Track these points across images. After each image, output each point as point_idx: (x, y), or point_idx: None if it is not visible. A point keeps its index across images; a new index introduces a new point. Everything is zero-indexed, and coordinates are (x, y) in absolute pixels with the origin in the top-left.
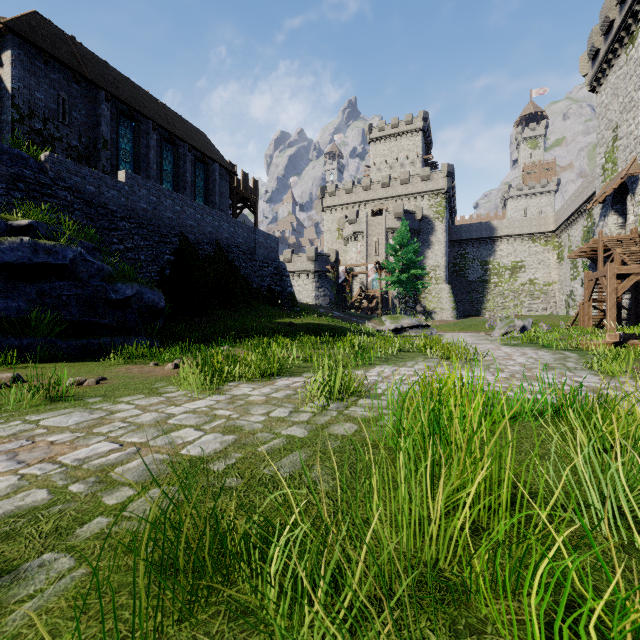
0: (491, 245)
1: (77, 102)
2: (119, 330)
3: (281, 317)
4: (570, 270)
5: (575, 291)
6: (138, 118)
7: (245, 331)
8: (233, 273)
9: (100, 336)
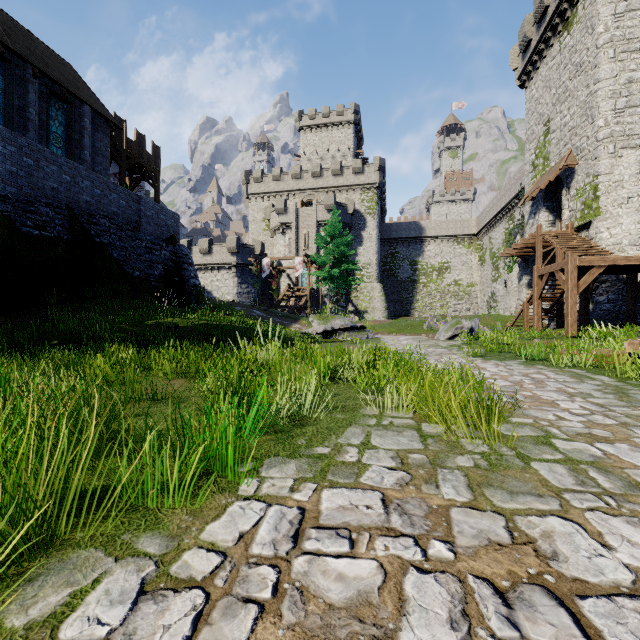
0: (420, 245)
1: None
2: None
3: (165, 316)
4: (492, 272)
5: (497, 292)
6: None
7: (79, 339)
8: (97, 253)
9: None
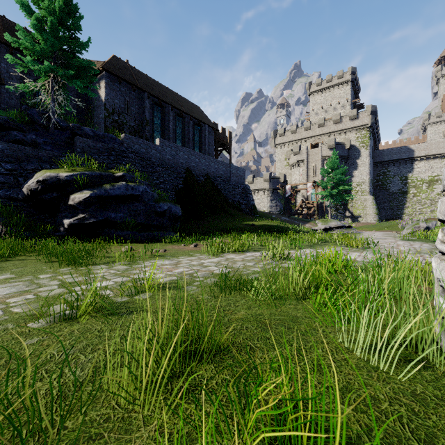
0: (410, 164)
1: (133, 101)
2: (160, 228)
3: (247, 221)
4: None
5: None
6: (163, 105)
7: (225, 229)
8: (217, 193)
9: (153, 231)
